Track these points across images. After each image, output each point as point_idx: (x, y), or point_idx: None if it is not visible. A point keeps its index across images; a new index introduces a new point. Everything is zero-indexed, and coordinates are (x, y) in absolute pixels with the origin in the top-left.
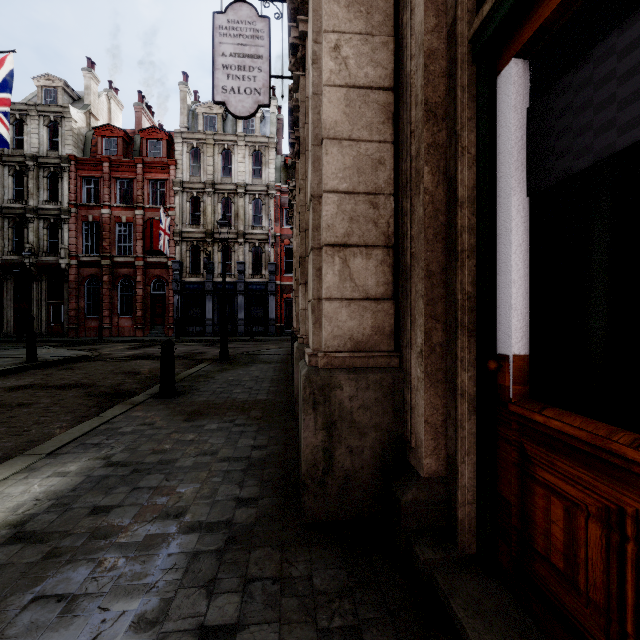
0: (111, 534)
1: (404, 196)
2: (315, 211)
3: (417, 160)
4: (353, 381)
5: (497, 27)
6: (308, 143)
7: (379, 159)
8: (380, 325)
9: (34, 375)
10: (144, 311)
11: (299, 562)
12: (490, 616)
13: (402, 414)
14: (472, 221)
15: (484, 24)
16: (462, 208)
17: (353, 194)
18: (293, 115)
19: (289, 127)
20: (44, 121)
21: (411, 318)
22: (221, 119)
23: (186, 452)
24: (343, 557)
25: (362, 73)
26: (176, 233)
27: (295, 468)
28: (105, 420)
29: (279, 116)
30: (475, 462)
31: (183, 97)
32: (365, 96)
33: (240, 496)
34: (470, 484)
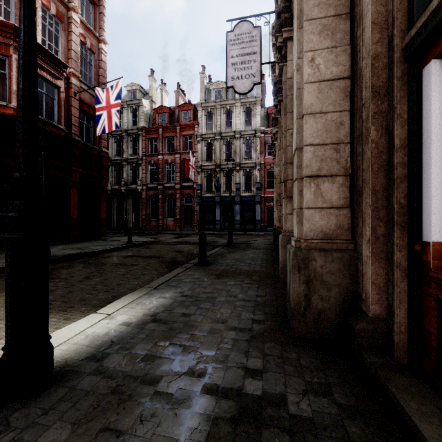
0: (194, 325)
1: (357, 143)
2: (298, 157)
3: (366, 122)
4: (323, 257)
5: (420, 43)
6: (289, 108)
7: (340, 122)
8: (341, 223)
9: (133, 250)
10: (180, 215)
11: (292, 352)
12: (414, 394)
13: (356, 279)
14: (404, 159)
15: (412, 40)
16: (397, 152)
17: (323, 145)
18: (276, 86)
19: (273, 94)
20: (130, 110)
21: (362, 219)
22: (225, 91)
23: (220, 294)
24: (317, 354)
25: (329, 72)
26: (198, 167)
27: (284, 309)
28: (175, 275)
29: (263, 81)
30: (407, 308)
31: (202, 81)
32: (331, 85)
33: (254, 318)
34: (403, 321)
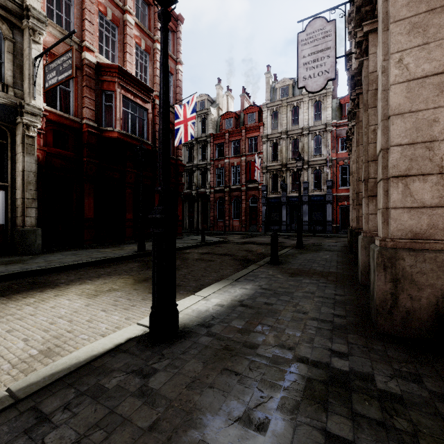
0: (277, 312)
1: None
2: (383, 158)
3: None
4: (412, 256)
5: None
6: (370, 103)
7: (433, 119)
8: (434, 223)
9: (206, 248)
10: (245, 216)
11: (377, 345)
12: None
13: None
14: None
15: None
16: None
17: (412, 144)
18: (354, 79)
19: (350, 88)
20: (200, 119)
21: None
22: (291, 87)
23: (297, 290)
24: (406, 350)
25: (419, 69)
26: (263, 168)
27: (366, 308)
28: (250, 270)
29: None
30: None
31: (267, 81)
32: (422, 83)
33: (334, 313)
34: None
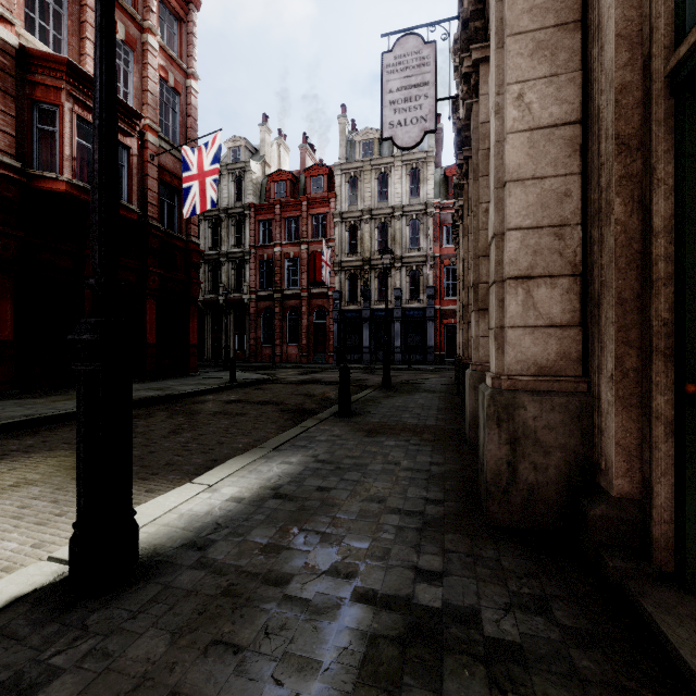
0: (336, 504)
1: (593, 225)
2: (497, 248)
3: (607, 192)
4: (537, 403)
5: (695, 67)
6: (482, 169)
7: (565, 192)
8: (566, 351)
9: (237, 393)
10: (308, 339)
11: (487, 549)
12: (683, 617)
13: (591, 438)
14: (669, 250)
15: (681, 62)
16: (657, 238)
17: (537, 229)
18: (461, 135)
19: (456, 148)
20: (232, 177)
21: (600, 344)
22: (377, 143)
23: (373, 460)
24: (528, 553)
25: (546, 114)
26: (336, 263)
27: (474, 484)
28: (303, 430)
29: (438, 126)
30: (673, 484)
31: (342, 129)
32: (549, 135)
33: (427, 497)
34: (667, 504)
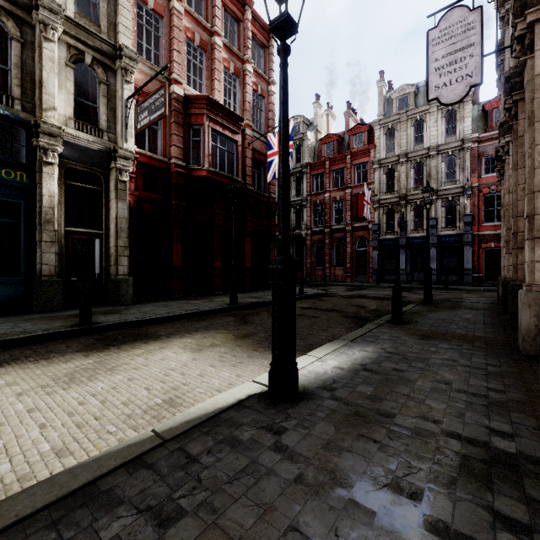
0: (411, 380)
1: None
2: None
3: None
4: None
5: None
6: (537, 115)
7: None
8: None
9: (307, 302)
10: (351, 263)
11: None
12: None
13: None
14: None
15: None
16: None
17: None
18: (510, 82)
19: (504, 93)
20: (293, 146)
21: None
22: (413, 95)
23: (432, 356)
24: None
25: None
26: (375, 201)
27: (534, 384)
28: (368, 330)
29: None
30: None
31: (380, 91)
32: None
33: (488, 386)
34: None
